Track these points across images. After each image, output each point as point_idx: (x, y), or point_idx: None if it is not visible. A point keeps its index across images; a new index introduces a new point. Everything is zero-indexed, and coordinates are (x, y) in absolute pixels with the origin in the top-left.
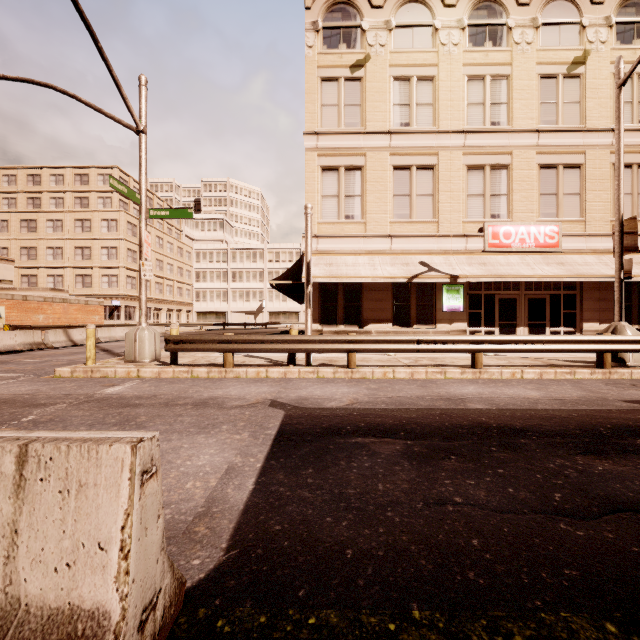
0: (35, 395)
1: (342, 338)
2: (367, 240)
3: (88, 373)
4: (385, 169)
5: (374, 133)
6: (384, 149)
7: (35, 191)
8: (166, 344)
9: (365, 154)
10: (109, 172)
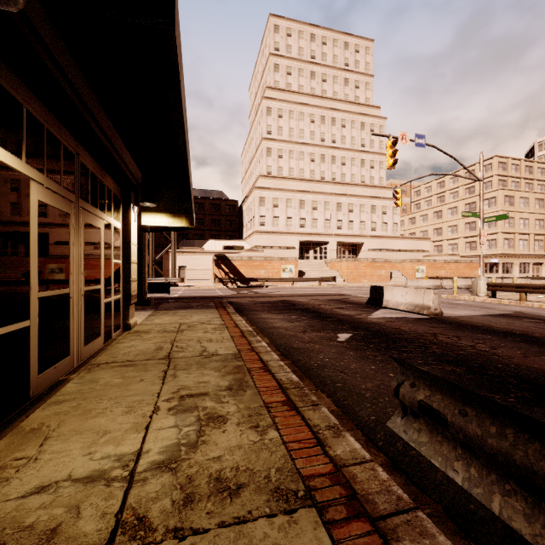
0: None
1: None
2: None
3: (453, 297)
4: None
5: None
6: None
7: (441, 192)
8: (487, 287)
9: None
10: (489, 162)
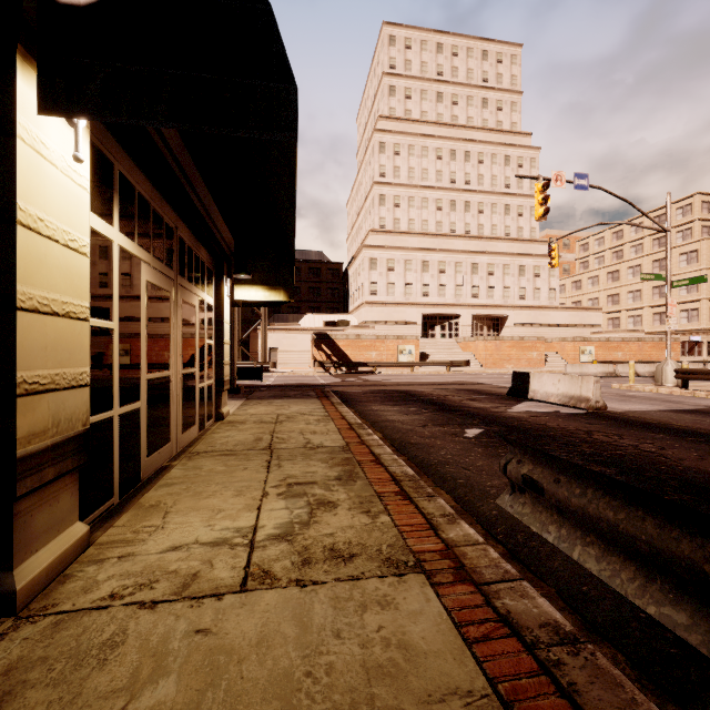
0: None
1: None
2: None
3: (628, 388)
4: None
5: None
6: None
7: (618, 245)
8: (675, 374)
9: None
10: (688, 202)
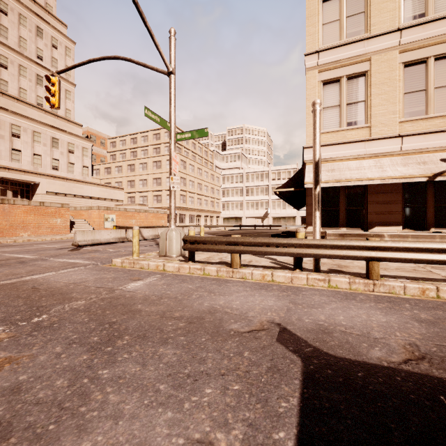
0: (77, 285)
1: (360, 244)
2: (372, 143)
3: (131, 264)
4: (393, 68)
5: (380, 35)
6: (392, 48)
7: (134, 147)
8: (184, 244)
9: (369, 59)
10: None
